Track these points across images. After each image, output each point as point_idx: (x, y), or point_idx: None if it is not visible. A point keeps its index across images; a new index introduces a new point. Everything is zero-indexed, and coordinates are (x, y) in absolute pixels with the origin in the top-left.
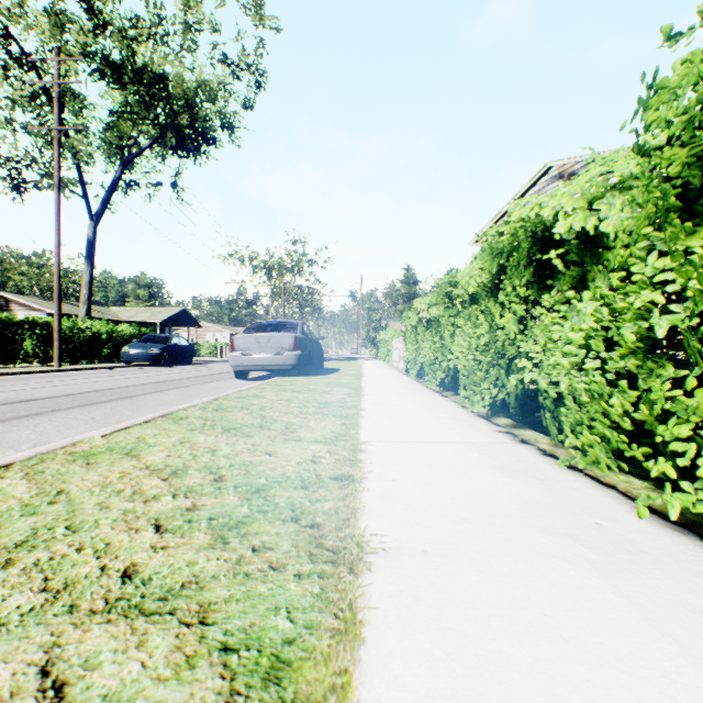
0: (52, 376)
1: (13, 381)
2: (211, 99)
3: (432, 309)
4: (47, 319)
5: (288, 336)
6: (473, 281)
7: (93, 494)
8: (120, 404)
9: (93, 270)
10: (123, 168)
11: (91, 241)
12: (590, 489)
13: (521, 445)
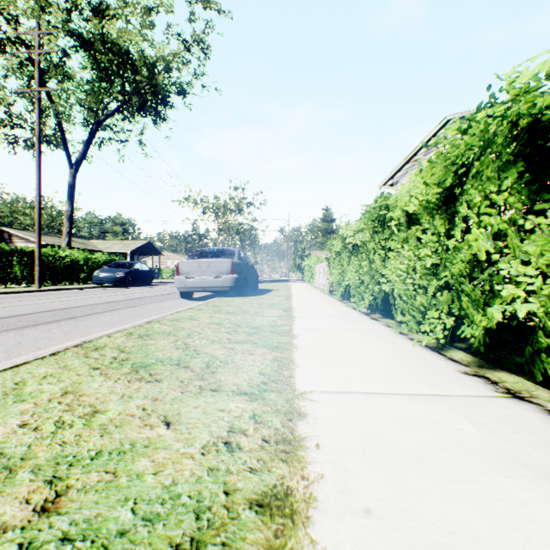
0: (28, 295)
1: None
2: (167, 68)
3: (358, 235)
4: (33, 248)
5: (226, 261)
6: (414, 199)
7: None
8: (59, 326)
9: (73, 209)
10: (97, 127)
11: (71, 185)
12: None
13: (517, 403)
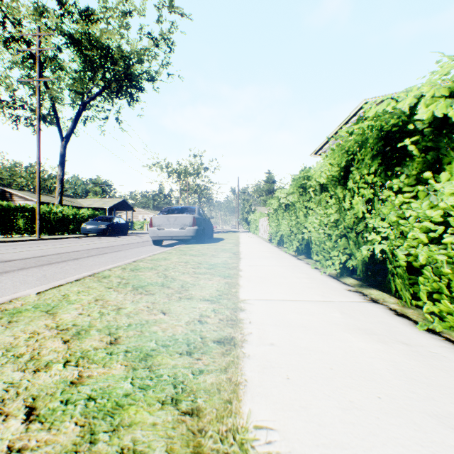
0: (32, 243)
1: (5, 247)
2: (139, 61)
3: (289, 197)
4: (33, 205)
5: (188, 216)
6: (324, 174)
7: None
8: (68, 264)
9: (64, 174)
10: (83, 107)
11: (62, 155)
12: None
13: (373, 304)
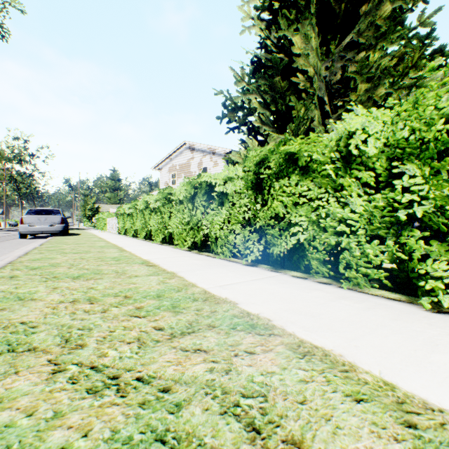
0: None
1: None
2: None
3: (130, 209)
4: None
5: (58, 217)
6: (142, 206)
7: (71, 248)
8: None
9: None
10: None
11: None
12: (154, 244)
13: (148, 242)
